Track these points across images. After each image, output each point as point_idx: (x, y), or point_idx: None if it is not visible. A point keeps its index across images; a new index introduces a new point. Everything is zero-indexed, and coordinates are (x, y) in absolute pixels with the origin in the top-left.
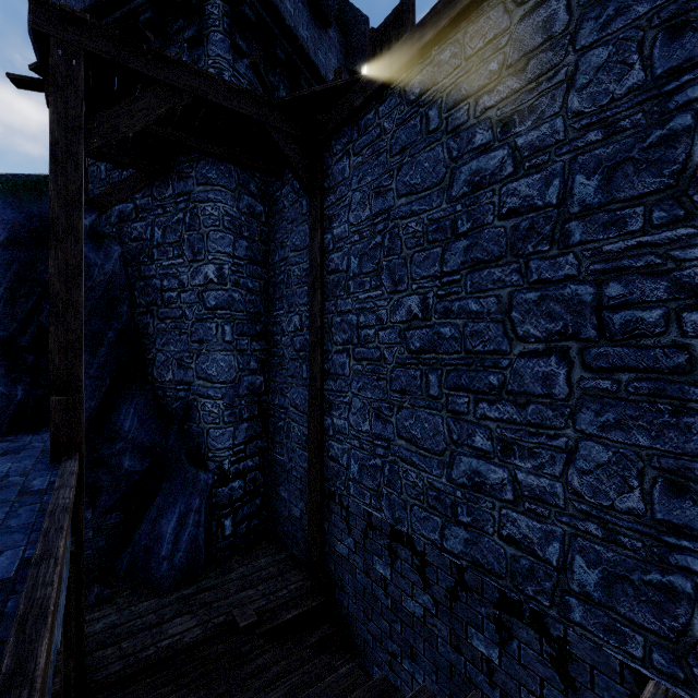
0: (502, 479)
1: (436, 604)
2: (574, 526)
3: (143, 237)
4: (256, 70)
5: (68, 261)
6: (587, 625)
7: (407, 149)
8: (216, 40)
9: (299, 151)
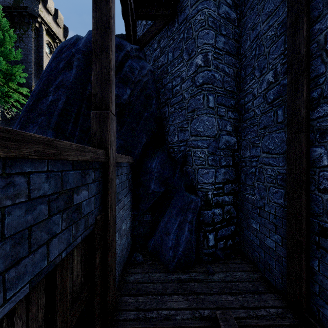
0: None
1: None
2: None
3: (163, 63)
4: None
5: (102, 18)
6: None
7: None
8: None
9: None
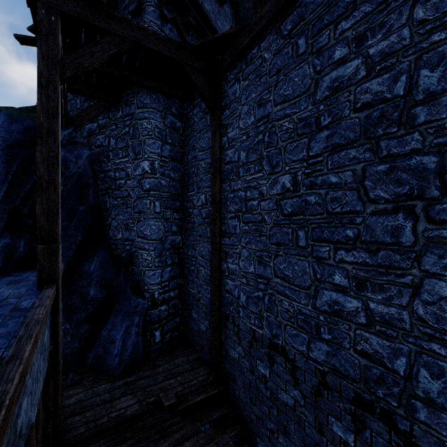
0: (356, 307)
1: (304, 398)
2: (419, 345)
3: (103, 144)
4: (175, 23)
5: (49, 153)
6: (431, 424)
7: (281, 71)
8: (149, 11)
9: (205, 81)
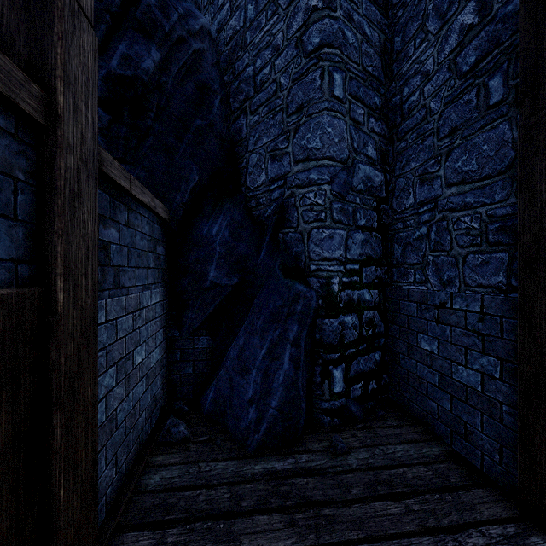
0: None
1: None
2: None
3: (236, 29)
4: None
5: None
6: None
7: None
8: None
9: None
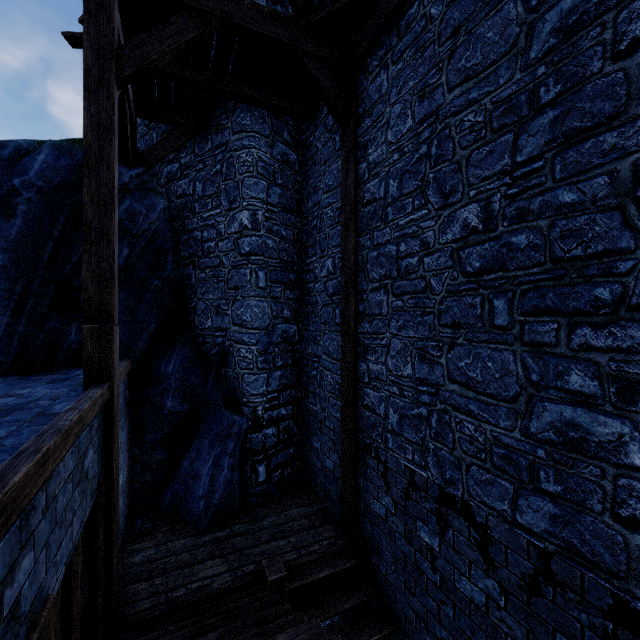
0: (619, 435)
1: (505, 594)
2: None
3: (186, 193)
4: None
5: (100, 189)
6: None
7: (461, 28)
8: None
9: (331, 77)
